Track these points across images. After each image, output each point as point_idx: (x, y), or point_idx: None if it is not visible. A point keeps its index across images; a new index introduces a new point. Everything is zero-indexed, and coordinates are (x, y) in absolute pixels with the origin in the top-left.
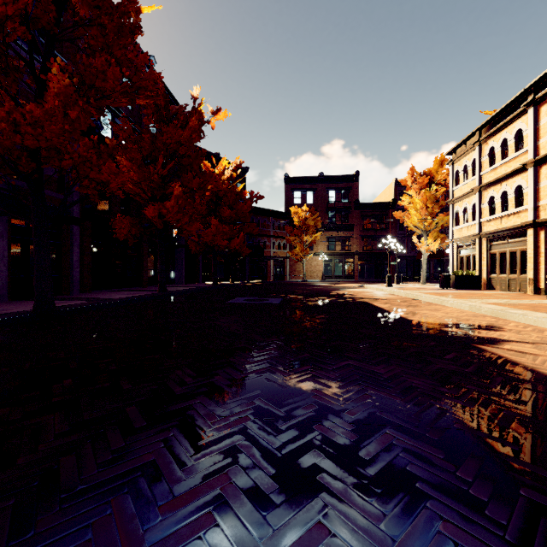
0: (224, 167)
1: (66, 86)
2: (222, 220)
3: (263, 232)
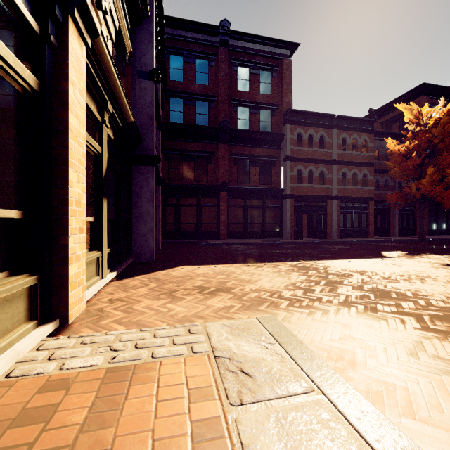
0: None
1: (432, 171)
2: None
3: None
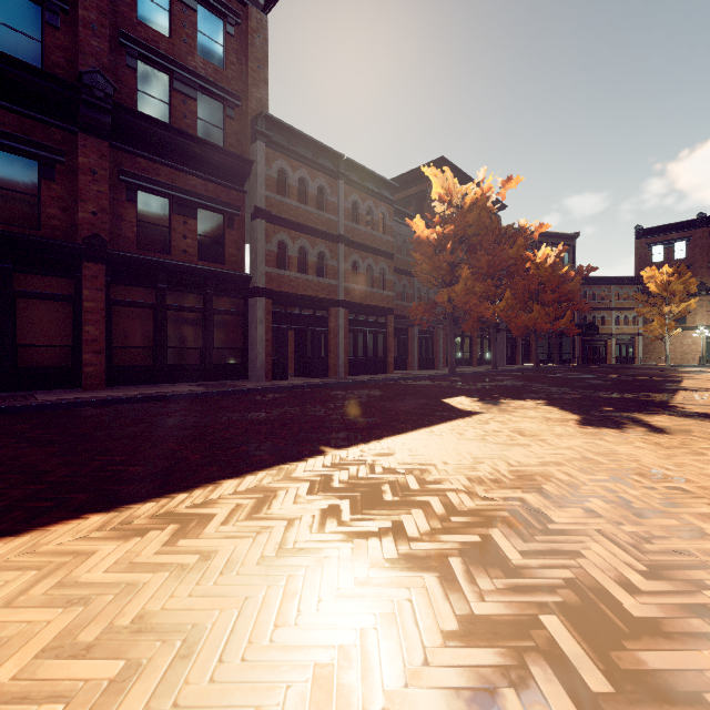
0: (546, 256)
1: (467, 274)
2: (544, 304)
3: (600, 304)
